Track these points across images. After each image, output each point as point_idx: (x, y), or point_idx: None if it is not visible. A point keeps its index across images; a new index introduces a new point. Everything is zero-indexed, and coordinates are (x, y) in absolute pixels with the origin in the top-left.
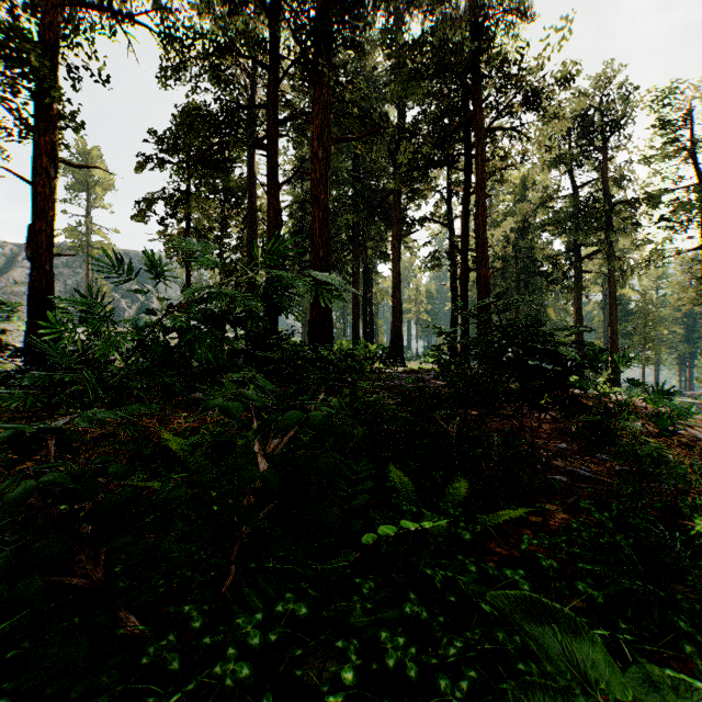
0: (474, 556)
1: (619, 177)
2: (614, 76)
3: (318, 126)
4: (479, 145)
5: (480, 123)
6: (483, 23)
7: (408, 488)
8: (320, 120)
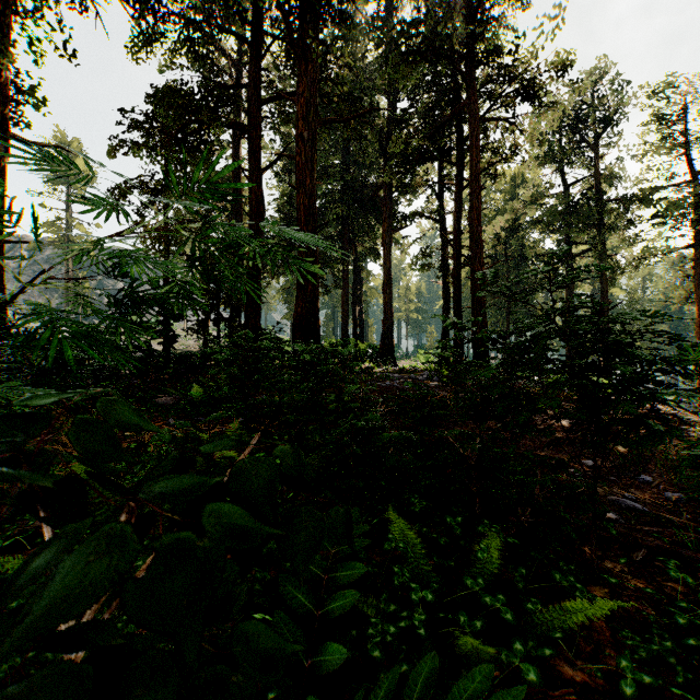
0: (534, 691)
1: (610, 174)
2: (606, 72)
3: (304, 105)
4: (474, 135)
5: (475, 112)
6: (477, 7)
7: (416, 551)
8: (306, 98)
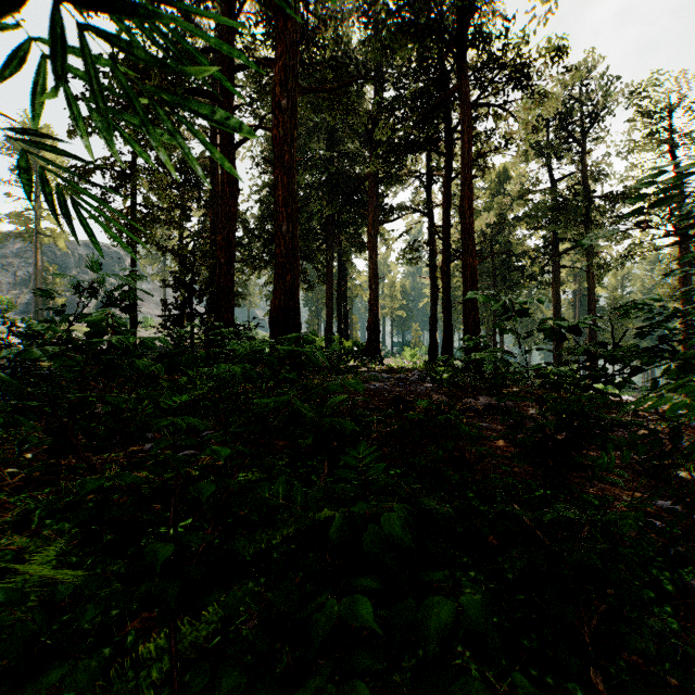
0: None
1: (596, 171)
2: (593, 67)
3: (282, 70)
4: (465, 121)
5: (466, 97)
6: None
7: None
8: (284, 62)
